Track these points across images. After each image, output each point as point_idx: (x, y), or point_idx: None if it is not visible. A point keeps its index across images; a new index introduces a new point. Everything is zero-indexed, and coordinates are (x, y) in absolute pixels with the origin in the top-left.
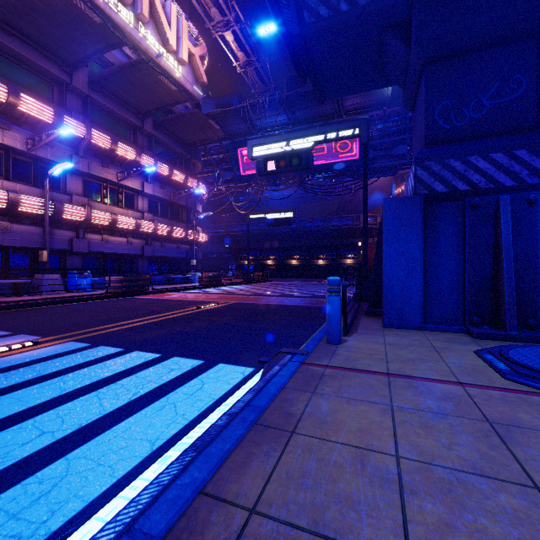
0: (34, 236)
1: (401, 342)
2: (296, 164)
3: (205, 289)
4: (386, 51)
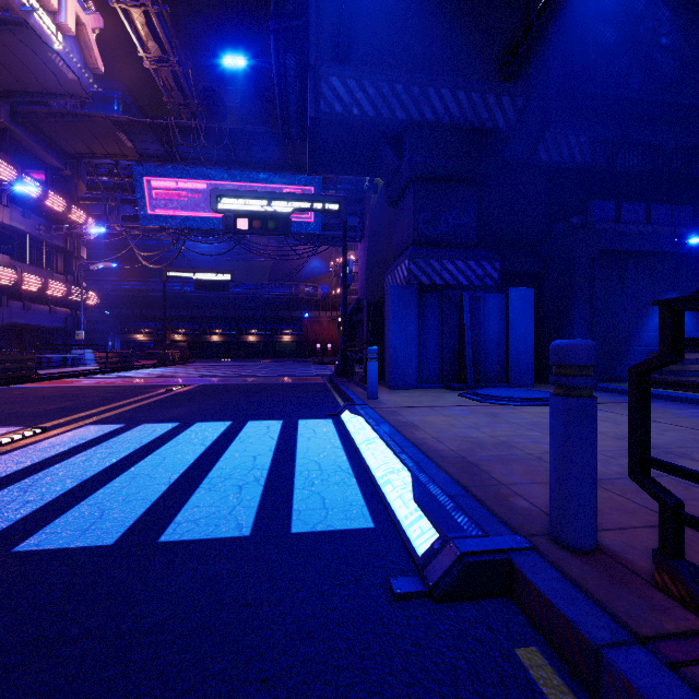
0: None
1: (414, 395)
2: (273, 228)
3: (117, 374)
4: (379, 153)
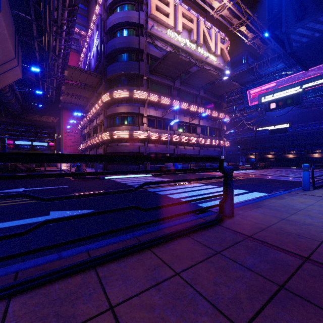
0: (163, 148)
1: None
2: (290, 103)
3: None
4: None
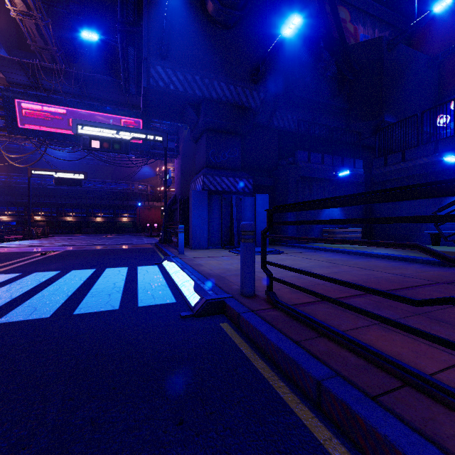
0: None
1: (205, 252)
2: (118, 149)
3: None
4: (186, 111)
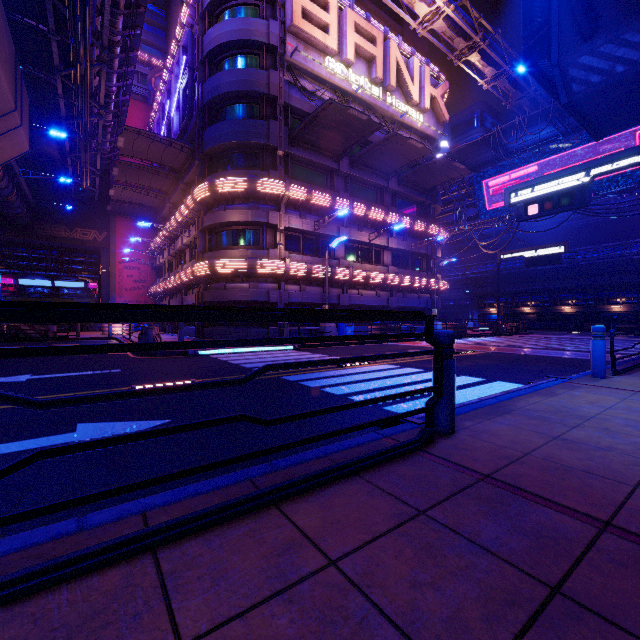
0: (317, 294)
1: None
2: (566, 204)
3: None
4: None
